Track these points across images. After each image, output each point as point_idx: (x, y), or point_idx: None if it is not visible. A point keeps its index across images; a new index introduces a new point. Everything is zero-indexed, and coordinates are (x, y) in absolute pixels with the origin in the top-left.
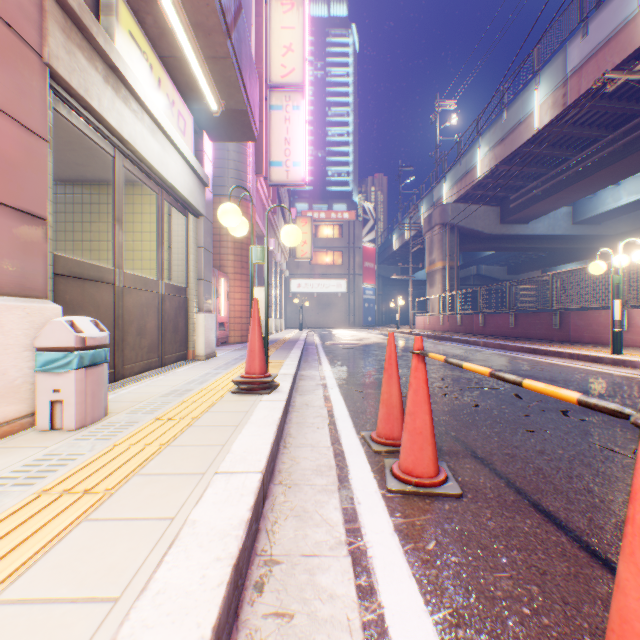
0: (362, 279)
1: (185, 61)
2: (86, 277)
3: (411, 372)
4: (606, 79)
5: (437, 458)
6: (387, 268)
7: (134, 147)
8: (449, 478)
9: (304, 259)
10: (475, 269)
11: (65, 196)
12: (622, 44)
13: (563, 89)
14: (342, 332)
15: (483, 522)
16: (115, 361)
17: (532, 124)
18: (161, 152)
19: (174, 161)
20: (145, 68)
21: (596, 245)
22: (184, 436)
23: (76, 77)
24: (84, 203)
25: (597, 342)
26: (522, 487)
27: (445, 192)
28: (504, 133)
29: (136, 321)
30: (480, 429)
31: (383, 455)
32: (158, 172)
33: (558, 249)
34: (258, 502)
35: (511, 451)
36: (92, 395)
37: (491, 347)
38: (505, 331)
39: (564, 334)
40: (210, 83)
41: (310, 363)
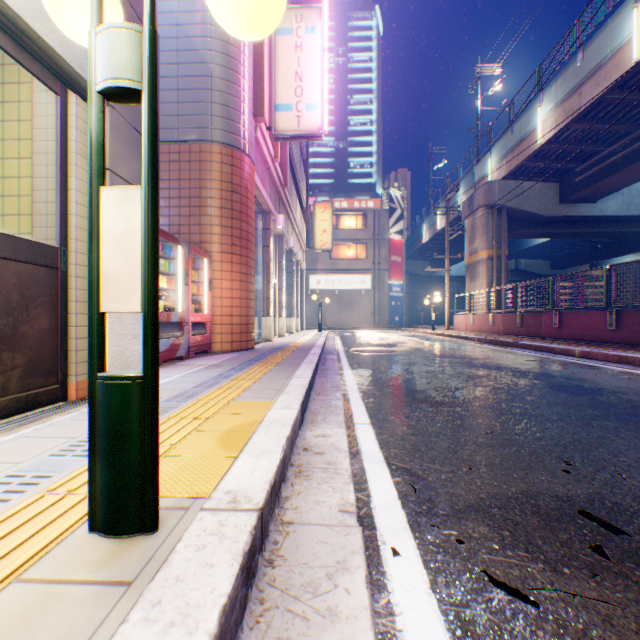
0: (388, 274)
1: None
2: None
3: None
4: None
5: None
6: (414, 263)
7: None
8: None
9: (323, 250)
10: (513, 263)
11: None
12: None
13: None
14: (367, 334)
15: None
16: None
17: (627, 56)
18: None
19: None
20: None
21: None
22: None
23: None
24: None
25: None
26: None
27: (490, 168)
28: (580, 79)
29: None
30: None
31: None
32: None
33: (630, 234)
34: None
35: None
36: None
37: (599, 359)
38: (598, 334)
39: None
40: None
41: (327, 397)
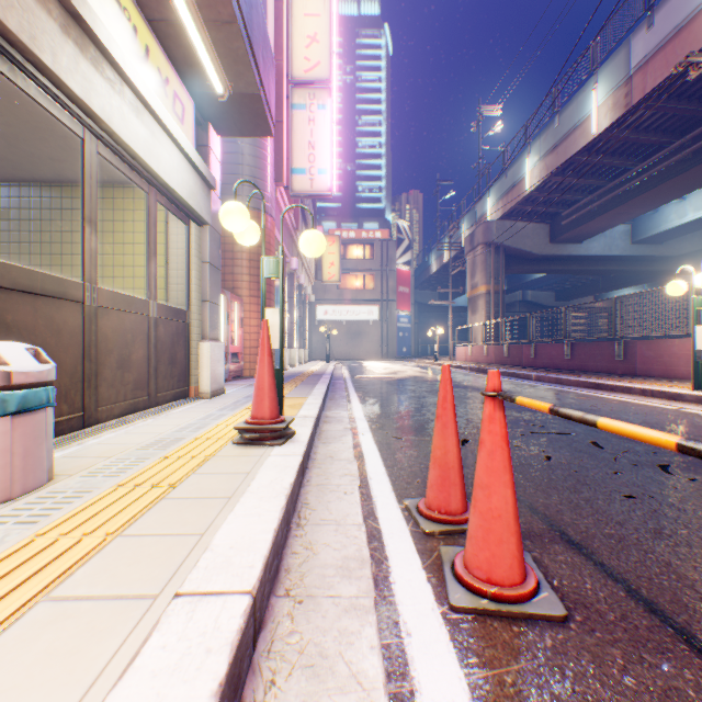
0: (396, 305)
1: (180, 26)
2: (39, 292)
3: (483, 424)
4: (688, 64)
5: (523, 553)
6: (423, 293)
7: (109, 126)
8: (541, 584)
9: (331, 282)
10: (521, 295)
11: (41, 200)
12: (695, 34)
13: (625, 88)
14: (374, 364)
15: (616, 678)
16: (85, 402)
17: (589, 129)
18: (149, 138)
19: (168, 152)
20: (126, 29)
21: (657, 267)
22: (148, 517)
23: (15, 16)
24: (64, 208)
25: (669, 376)
26: (654, 599)
27: (489, 208)
28: (557, 140)
29: (116, 350)
30: (562, 494)
31: (437, 538)
32: (145, 163)
33: (615, 272)
34: (239, 658)
35: (615, 531)
36: (23, 454)
37: (546, 381)
38: (559, 363)
39: (630, 366)
40: (213, 57)
41: (337, 401)
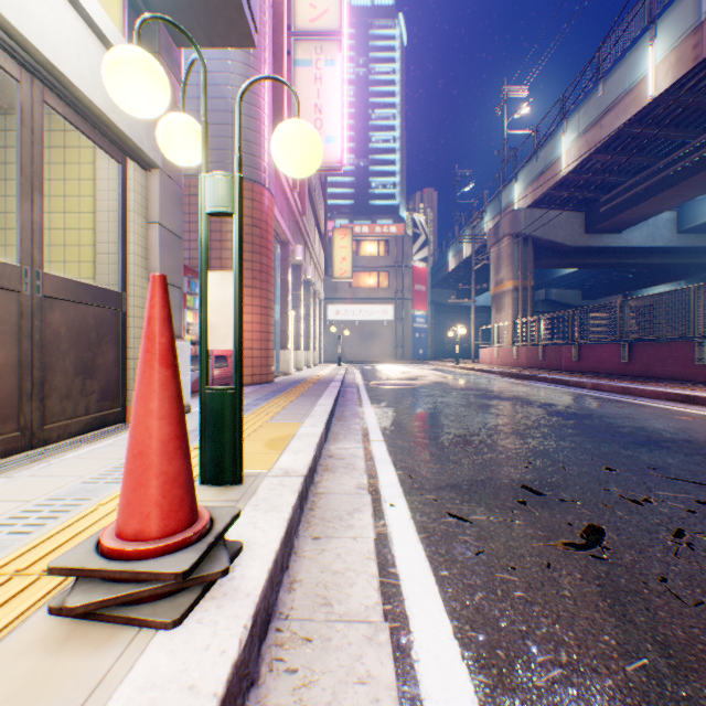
0: (412, 304)
1: None
2: None
3: None
4: None
5: None
6: (440, 292)
7: None
8: None
9: (343, 279)
10: (544, 293)
11: None
12: None
13: (694, 37)
14: (389, 367)
15: None
16: None
17: (644, 93)
18: None
19: (51, 8)
20: None
21: (705, 260)
22: None
23: None
24: None
25: None
26: None
27: (516, 196)
28: (600, 111)
29: None
30: None
31: None
32: None
33: (656, 265)
34: None
35: None
36: None
37: (606, 391)
38: (613, 367)
39: None
40: None
41: (347, 422)
